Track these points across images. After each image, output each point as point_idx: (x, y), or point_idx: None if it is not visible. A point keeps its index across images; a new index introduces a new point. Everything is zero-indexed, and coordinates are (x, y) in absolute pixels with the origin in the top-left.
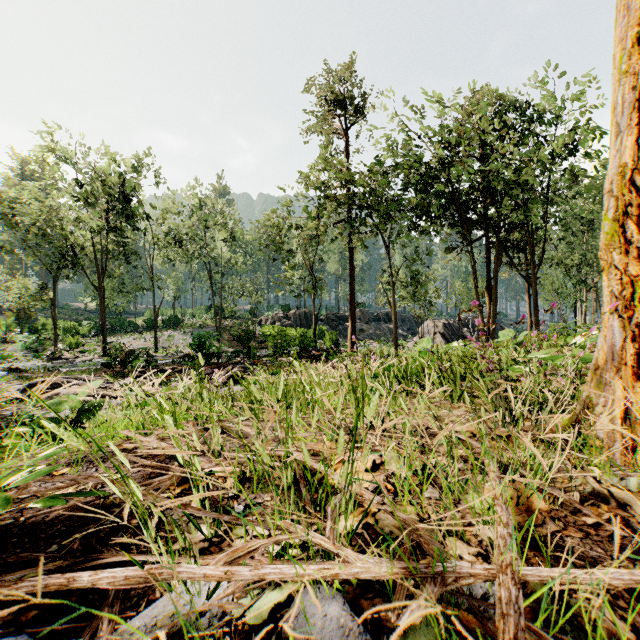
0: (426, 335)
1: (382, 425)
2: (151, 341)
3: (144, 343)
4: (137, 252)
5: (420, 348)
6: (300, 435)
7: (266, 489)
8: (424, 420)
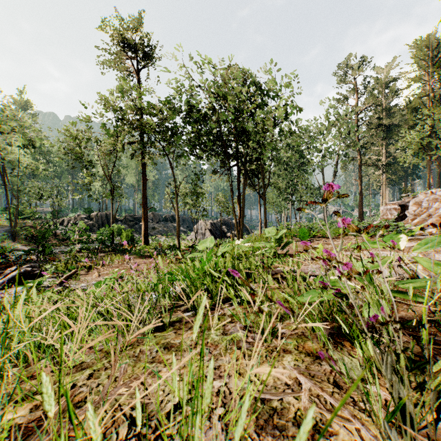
0: (199, 231)
1: None
2: None
3: None
4: None
5: (203, 247)
6: None
7: None
8: None
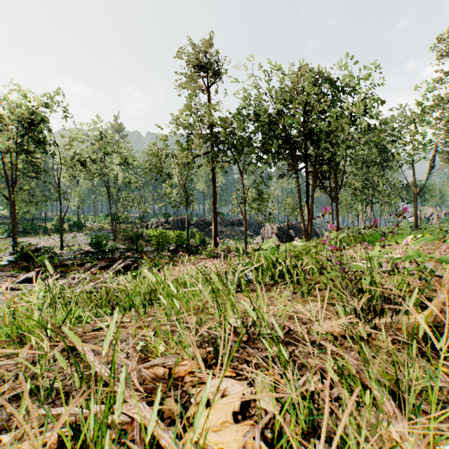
0: (266, 235)
1: (246, 331)
2: (58, 241)
3: (52, 242)
4: (45, 170)
5: (268, 246)
6: (154, 363)
7: None
8: (286, 322)
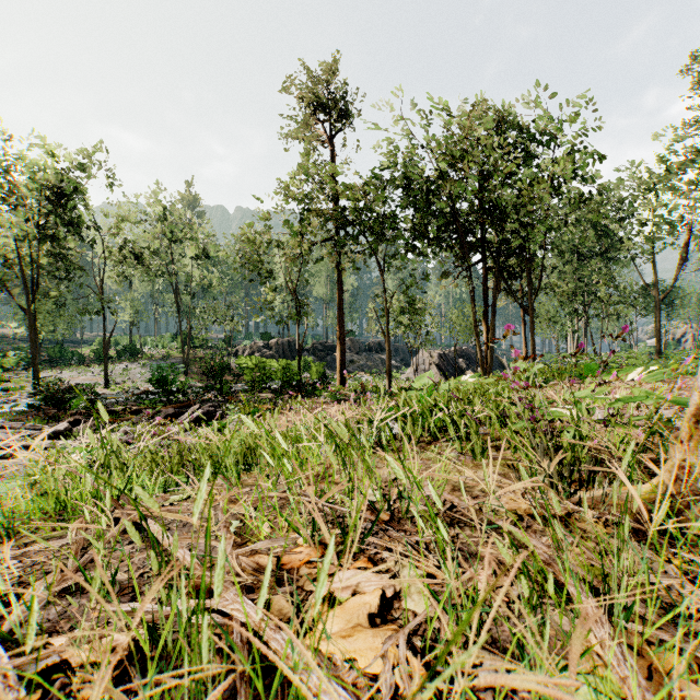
0: (421, 366)
1: (388, 507)
2: (100, 375)
3: (91, 378)
4: (82, 268)
5: (423, 384)
6: (256, 547)
7: (174, 691)
8: (447, 494)
